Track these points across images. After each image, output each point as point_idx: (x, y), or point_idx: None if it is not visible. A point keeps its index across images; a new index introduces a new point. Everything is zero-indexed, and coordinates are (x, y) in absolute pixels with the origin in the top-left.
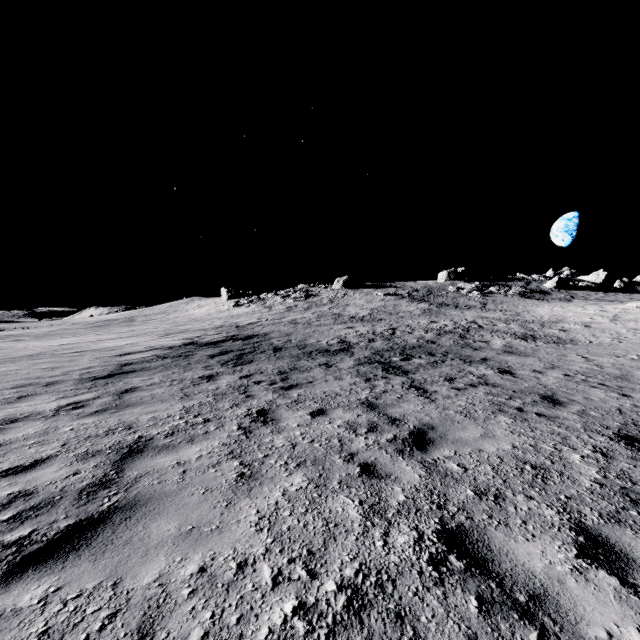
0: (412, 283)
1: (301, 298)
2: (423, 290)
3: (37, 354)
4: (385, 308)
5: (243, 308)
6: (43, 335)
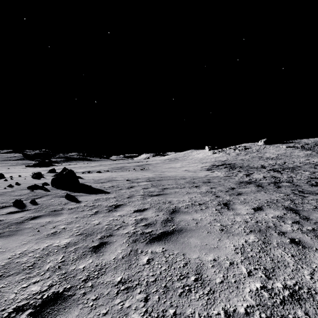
0: (306, 140)
1: (242, 149)
2: (312, 144)
3: (182, 166)
4: (285, 154)
5: (217, 154)
6: (166, 163)
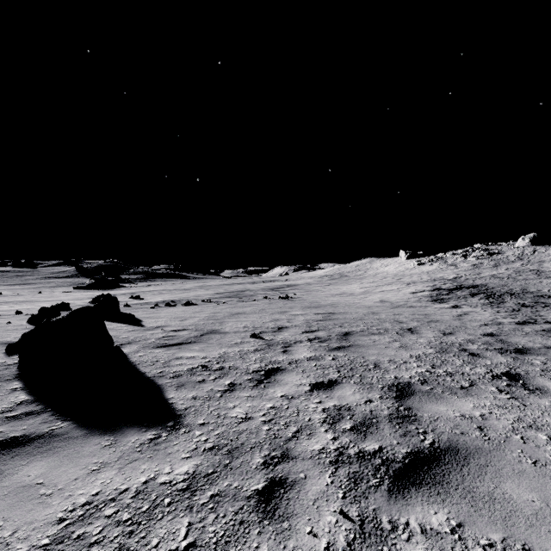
0: None
1: (482, 256)
2: None
3: (367, 291)
4: None
5: (427, 266)
6: (328, 283)
